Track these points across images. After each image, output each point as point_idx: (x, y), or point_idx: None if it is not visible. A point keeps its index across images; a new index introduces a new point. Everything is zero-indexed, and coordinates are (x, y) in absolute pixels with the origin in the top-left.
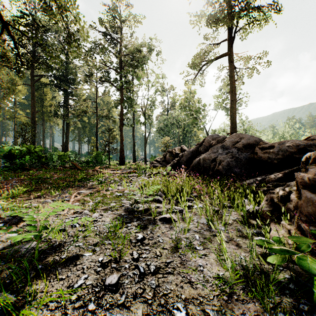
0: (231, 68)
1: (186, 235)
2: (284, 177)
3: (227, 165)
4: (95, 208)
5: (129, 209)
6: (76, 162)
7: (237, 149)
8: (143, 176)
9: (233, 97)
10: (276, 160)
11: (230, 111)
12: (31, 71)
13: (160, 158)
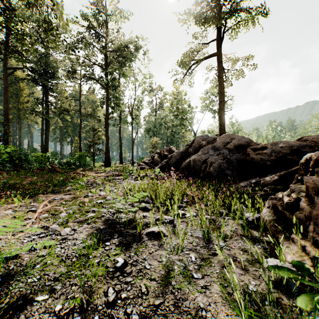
0: (220, 69)
1: (179, 256)
2: (280, 179)
3: (219, 167)
4: (67, 221)
5: (110, 220)
6: (56, 164)
7: (228, 150)
8: (130, 179)
9: (221, 98)
10: (269, 162)
11: (219, 112)
12: (4, 63)
13: (148, 159)
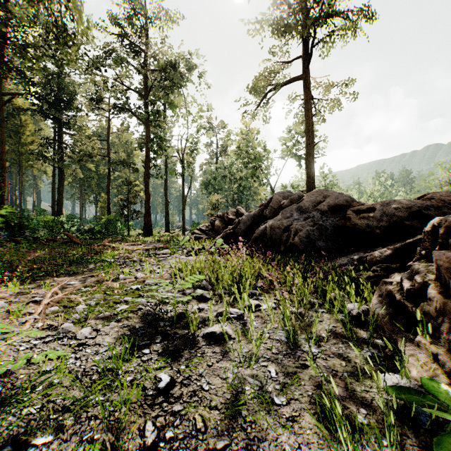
0: (308, 98)
1: (252, 370)
2: (395, 254)
3: (307, 237)
4: (86, 317)
5: (150, 315)
6: (74, 232)
7: (320, 213)
8: (180, 254)
9: (310, 139)
10: (378, 229)
11: (306, 159)
12: None
13: (206, 225)
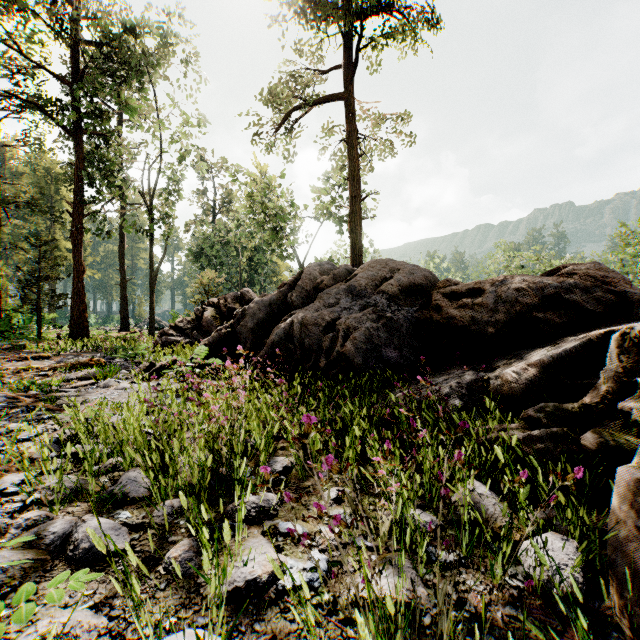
0: (353, 128)
1: None
2: (543, 376)
3: (368, 341)
4: None
5: None
6: None
7: (387, 298)
8: (121, 377)
9: (356, 190)
10: (490, 327)
11: (351, 219)
12: None
13: (187, 320)
